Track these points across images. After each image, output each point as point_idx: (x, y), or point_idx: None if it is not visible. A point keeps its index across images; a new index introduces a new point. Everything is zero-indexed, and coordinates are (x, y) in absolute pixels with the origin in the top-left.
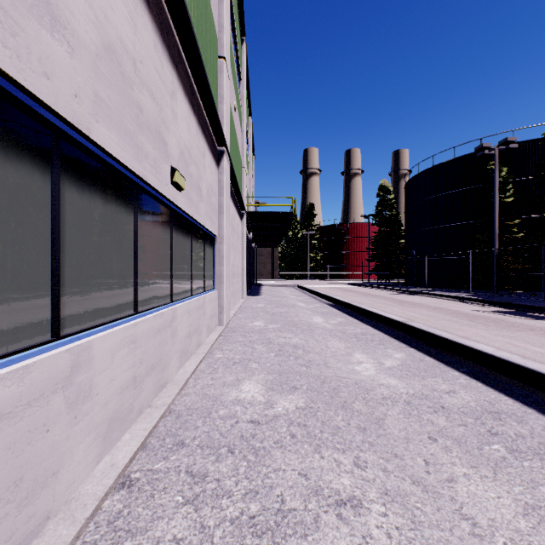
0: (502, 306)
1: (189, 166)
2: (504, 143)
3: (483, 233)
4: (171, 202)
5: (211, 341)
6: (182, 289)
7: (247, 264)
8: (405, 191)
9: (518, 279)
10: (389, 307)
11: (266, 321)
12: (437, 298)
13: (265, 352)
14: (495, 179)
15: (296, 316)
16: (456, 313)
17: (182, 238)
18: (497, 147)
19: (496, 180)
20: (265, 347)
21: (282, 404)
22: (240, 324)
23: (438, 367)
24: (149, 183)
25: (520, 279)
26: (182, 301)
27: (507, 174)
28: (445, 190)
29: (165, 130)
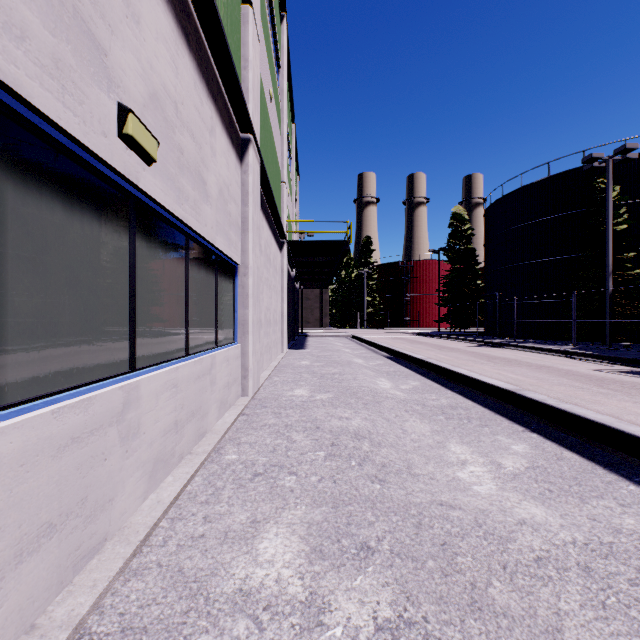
0: (629, 363)
1: (176, 131)
2: (621, 152)
3: (587, 270)
4: (124, 178)
5: (224, 427)
6: (164, 346)
7: (289, 309)
8: (485, 219)
9: (635, 328)
10: (477, 366)
11: (313, 388)
12: (533, 352)
13: (308, 450)
14: (607, 199)
15: (354, 379)
16: (573, 375)
17: (164, 257)
18: (611, 158)
19: (610, 201)
20: (309, 437)
21: (342, 609)
22: (274, 394)
23: (594, 473)
24: (30, 102)
25: (638, 328)
26: (160, 368)
27: (618, 195)
28: (537, 216)
29: (100, 21)
